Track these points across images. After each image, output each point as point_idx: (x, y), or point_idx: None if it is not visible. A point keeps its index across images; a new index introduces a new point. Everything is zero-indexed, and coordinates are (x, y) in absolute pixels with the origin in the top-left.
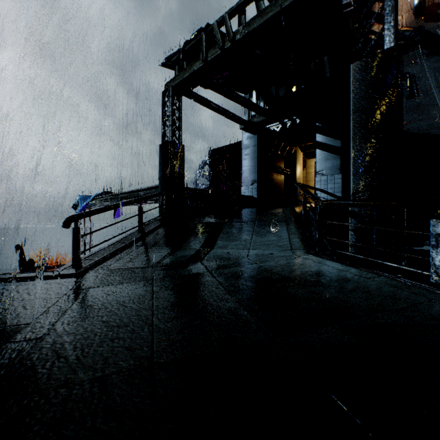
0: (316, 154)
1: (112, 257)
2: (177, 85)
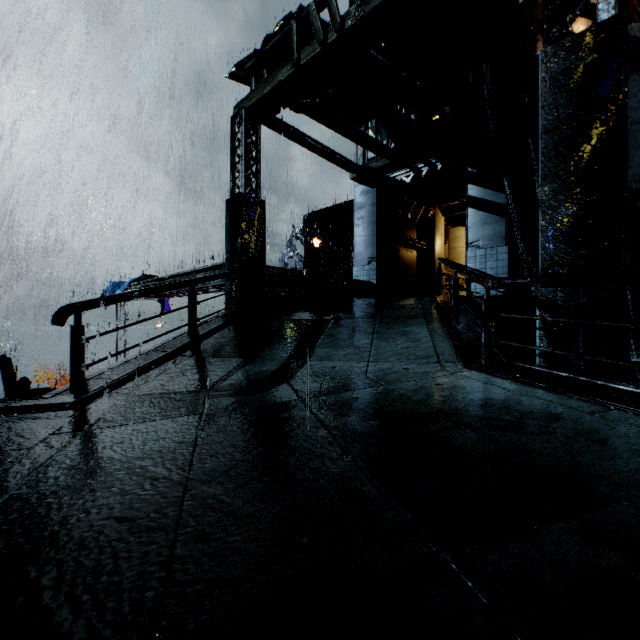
0: (468, 215)
1: (141, 374)
2: (254, 107)
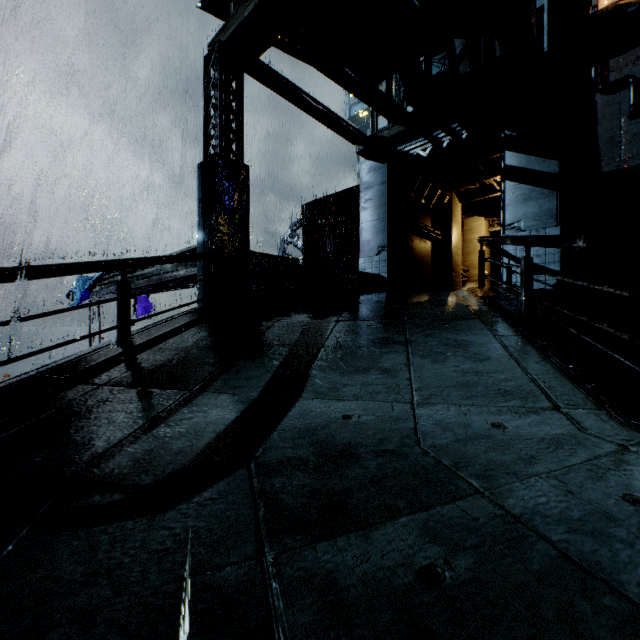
0: (506, 190)
1: None
2: (232, 39)
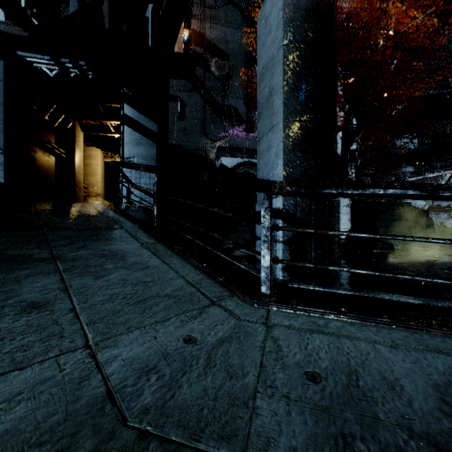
0: (125, 132)
1: None
2: None
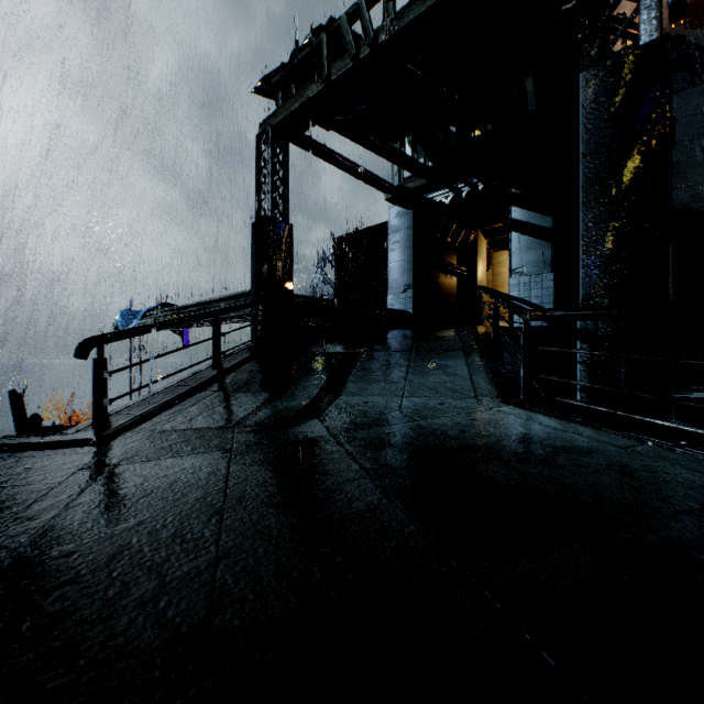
0: (511, 240)
1: (165, 410)
2: (281, 124)
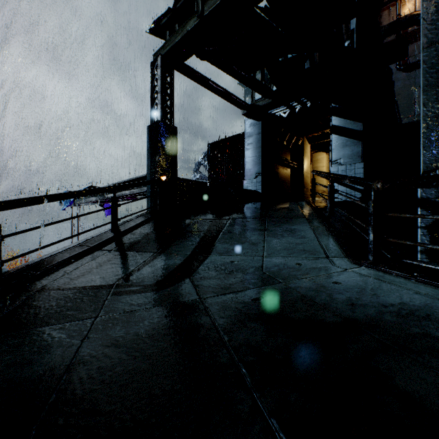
0: (332, 140)
1: (59, 268)
2: (168, 53)
